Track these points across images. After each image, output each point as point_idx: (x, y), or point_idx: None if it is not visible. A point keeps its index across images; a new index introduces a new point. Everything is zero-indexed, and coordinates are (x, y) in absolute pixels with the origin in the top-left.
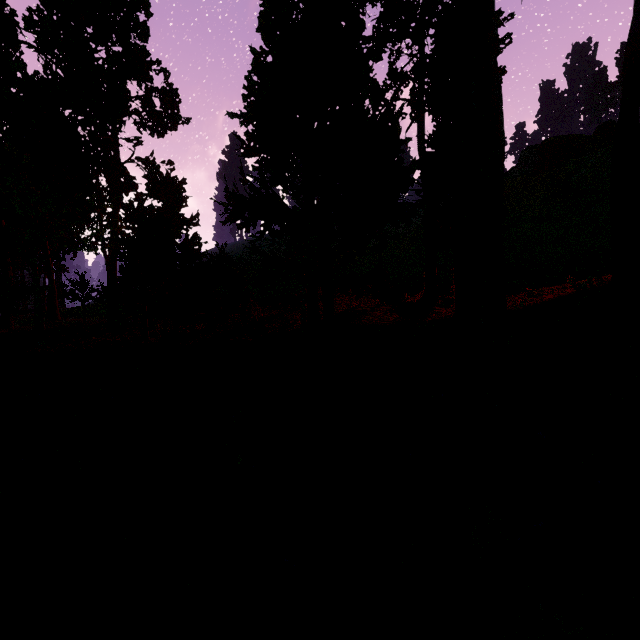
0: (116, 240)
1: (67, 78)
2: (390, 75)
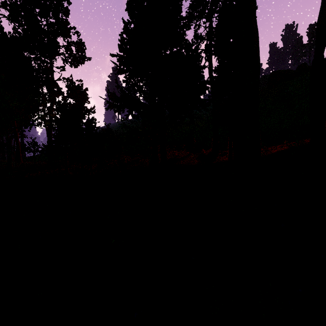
0: (51, 120)
1: (24, 34)
2: (195, 37)
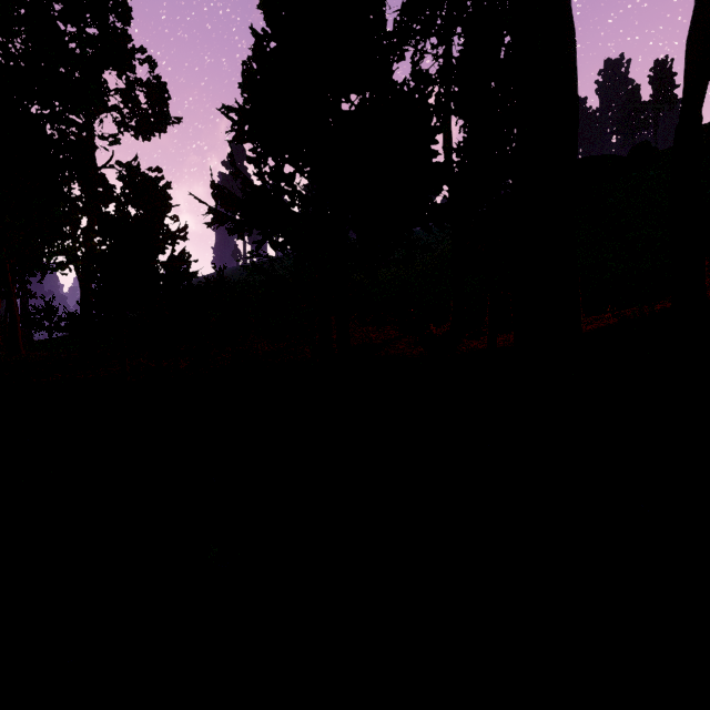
0: (87, 257)
1: (23, 57)
2: (413, 76)
